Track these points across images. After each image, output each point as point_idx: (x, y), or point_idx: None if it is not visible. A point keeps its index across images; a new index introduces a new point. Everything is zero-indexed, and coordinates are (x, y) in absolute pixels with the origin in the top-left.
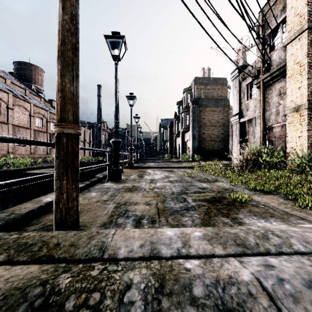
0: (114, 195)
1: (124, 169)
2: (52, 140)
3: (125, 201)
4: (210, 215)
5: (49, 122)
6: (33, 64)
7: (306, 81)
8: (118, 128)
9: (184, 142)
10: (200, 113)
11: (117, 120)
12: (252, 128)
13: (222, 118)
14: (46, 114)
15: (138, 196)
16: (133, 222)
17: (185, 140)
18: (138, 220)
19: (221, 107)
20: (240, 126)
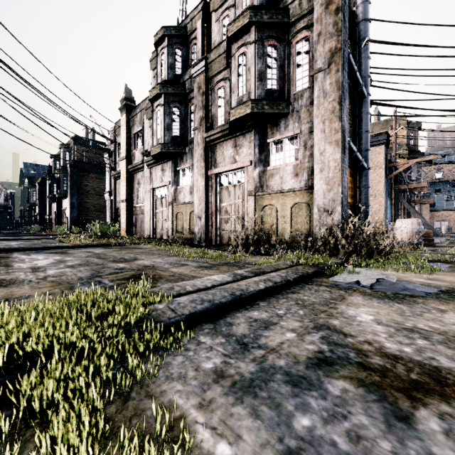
0: None
1: None
2: None
3: None
4: None
5: None
6: None
7: (126, 187)
8: None
9: (61, 210)
10: (81, 178)
11: None
12: None
13: None
14: None
15: None
16: None
17: (63, 207)
18: None
19: None
20: (111, 203)
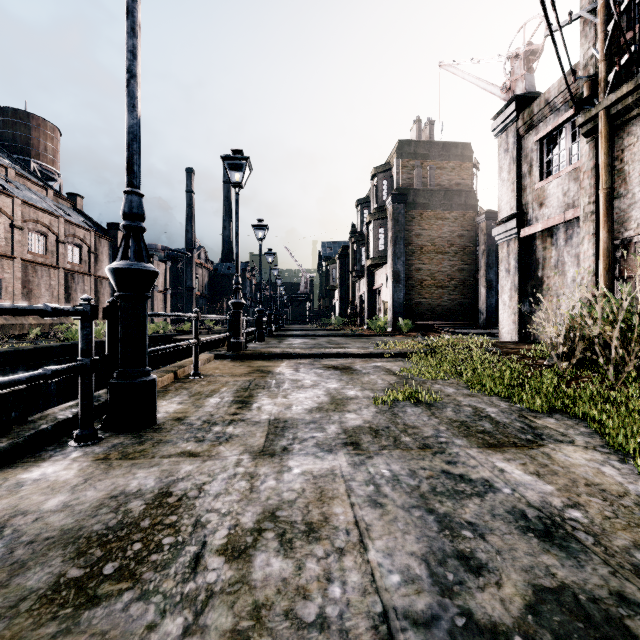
0: None
1: (213, 363)
2: (71, 284)
3: None
4: None
5: (65, 244)
6: (33, 114)
7: None
8: (139, 220)
9: (372, 290)
10: (410, 223)
11: (137, 185)
12: (557, 252)
13: (460, 234)
14: (55, 224)
15: None
16: None
17: (374, 285)
18: None
19: (459, 209)
20: (520, 249)
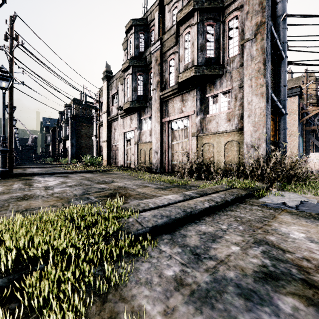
0: None
1: None
2: None
3: None
4: None
5: None
6: None
7: (106, 132)
8: None
9: (65, 148)
10: (78, 127)
11: None
12: None
13: None
14: None
15: None
16: None
17: (66, 146)
18: None
19: None
20: (97, 143)
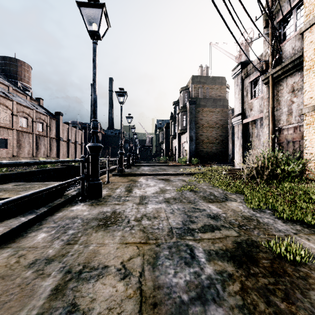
0: (74, 240)
1: (112, 178)
2: (38, 141)
3: (84, 262)
4: None
5: (36, 122)
6: (19, 60)
7: None
8: (97, 129)
9: (180, 144)
10: (197, 113)
11: (96, 117)
12: (257, 130)
13: (220, 119)
14: (31, 113)
15: (112, 243)
16: None
17: (181, 142)
18: None
19: (220, 107)
20: (243, 128)
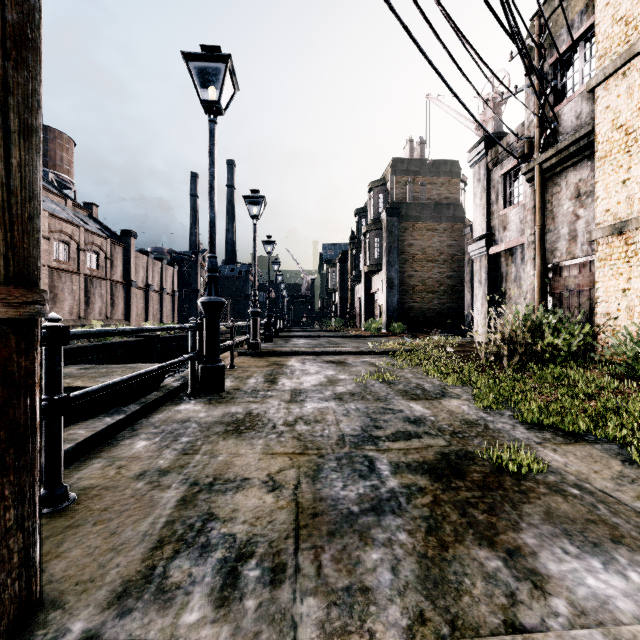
0: (192, 450)
1: (238, 359)
2: (90, 288)
3: (214, 474)
4: (442, 538)
5: (85, 251)
6: (50, 127)
7: None
8: (216, 272)
9: (369, 294)
10: (403, 234)
11: (215, 252)
12: (516, 269)
13: (448, 244)
14: (76, 233)
15: (252, 453)
16: (216, 578)
17: (371, 289)
18: (232, 567)
19: (447, 221)
20: (489, 264)
